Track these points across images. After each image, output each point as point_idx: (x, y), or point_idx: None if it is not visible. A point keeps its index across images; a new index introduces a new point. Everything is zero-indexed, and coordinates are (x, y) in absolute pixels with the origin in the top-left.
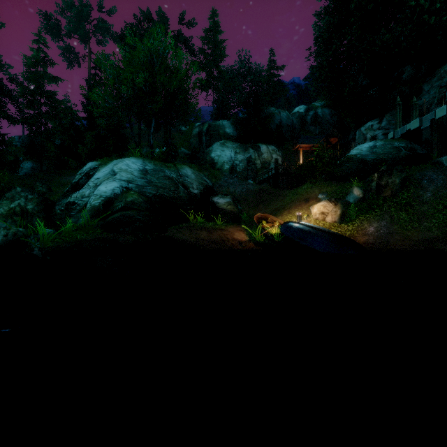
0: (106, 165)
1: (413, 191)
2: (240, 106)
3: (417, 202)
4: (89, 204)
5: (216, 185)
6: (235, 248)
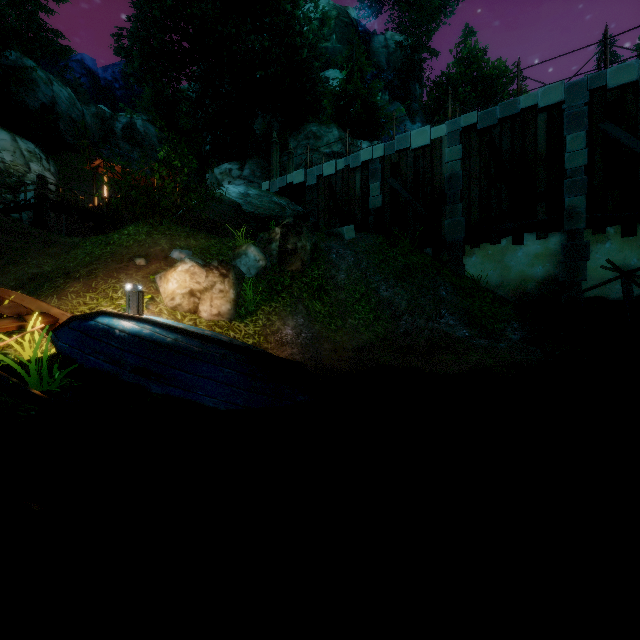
0: None
1: (324, 268)
2: None
3: (332, 285)
4: None
5: None
6: None
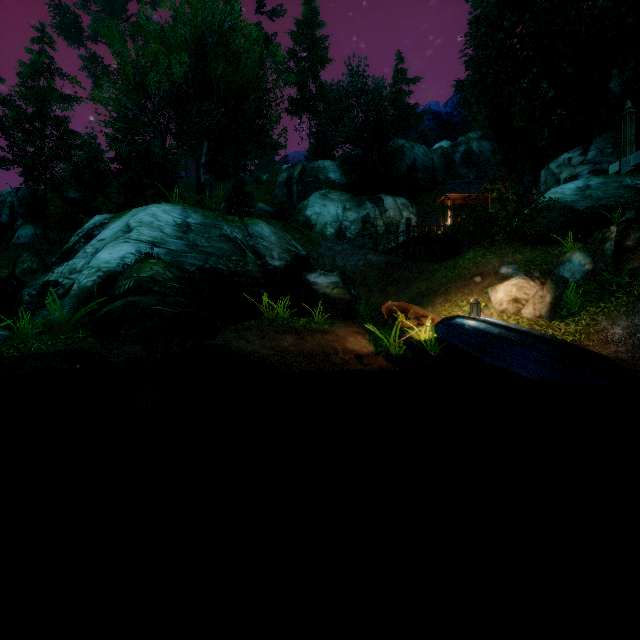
0: (120, 218)
1: None
2: (351, 142)
3: None
4: (76, 284)
5: (314, 255)
6: (350, 370)
